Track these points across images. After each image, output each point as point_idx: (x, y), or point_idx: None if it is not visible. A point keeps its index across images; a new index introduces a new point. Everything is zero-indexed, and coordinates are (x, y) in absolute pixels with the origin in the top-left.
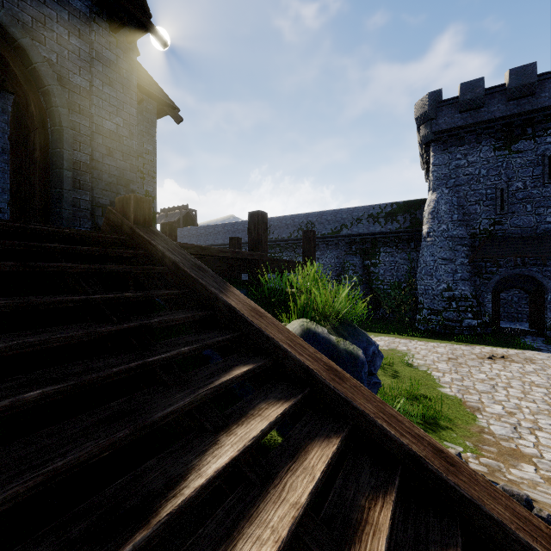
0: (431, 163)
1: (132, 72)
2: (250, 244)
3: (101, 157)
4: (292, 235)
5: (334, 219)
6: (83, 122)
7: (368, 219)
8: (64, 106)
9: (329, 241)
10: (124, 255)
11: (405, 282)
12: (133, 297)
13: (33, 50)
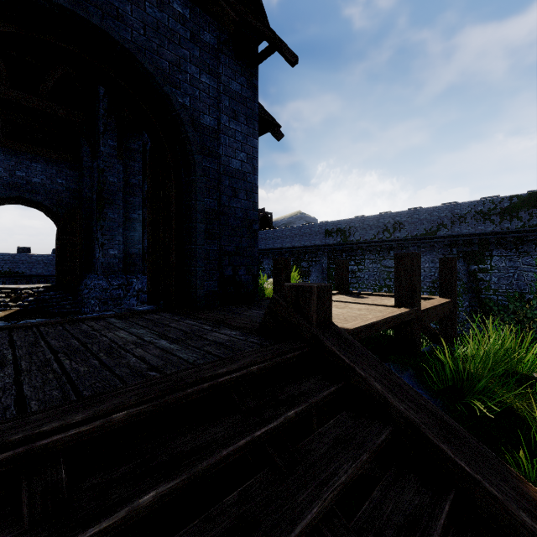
0: None
1: (254, 100)
2: (398, 295)
3: (227, 201)
4: (376, 237)
5: (428, 219)
6: (212, 165)
7: (475, 217)
8: (197, 153)
9: (421, 243)
10: (326, 399)
11: (531, 294)
12: None
13: (171, 98)
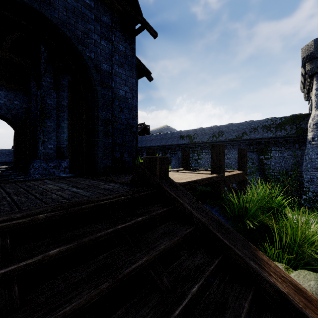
0: (315, 88)
1: (133, 56)
2: (212, 167)
3: (117, 114)
4: (208, 139)
5: (237, 129)
6: (108, 93)
7: (262, 129)
8: (98, 85)
9: (233, 143)
10: (161, 214)
11: (291, 171)
12: (197, 290)
13: (82, 53)
